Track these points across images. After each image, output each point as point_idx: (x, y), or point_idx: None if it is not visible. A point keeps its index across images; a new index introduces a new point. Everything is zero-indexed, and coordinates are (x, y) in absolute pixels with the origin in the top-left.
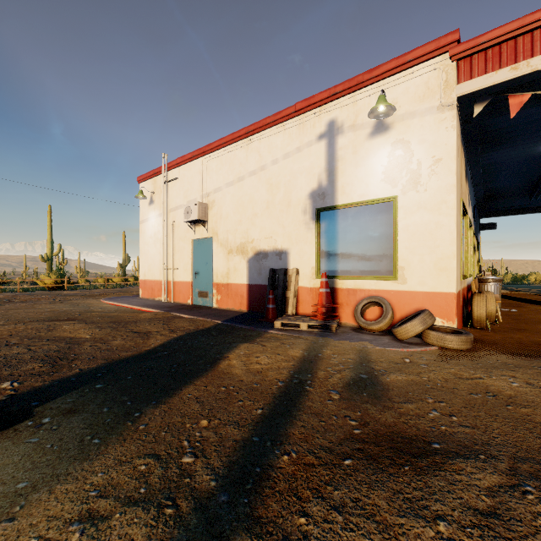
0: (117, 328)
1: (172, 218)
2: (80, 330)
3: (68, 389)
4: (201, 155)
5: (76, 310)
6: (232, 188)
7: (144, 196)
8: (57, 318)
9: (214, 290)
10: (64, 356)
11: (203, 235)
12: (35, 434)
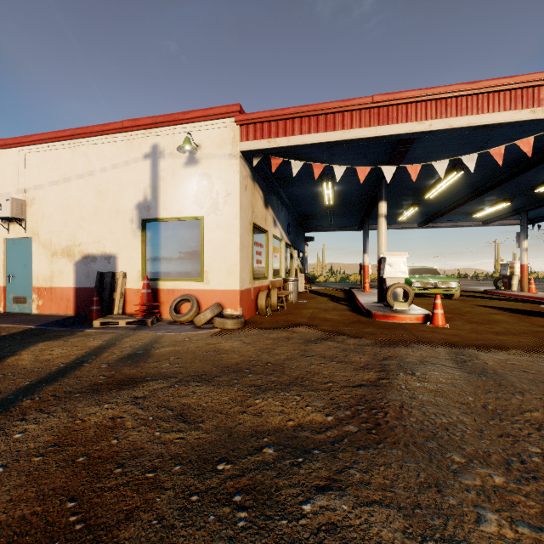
0: None
1: None
2: None
3: None
4: (17, 146)
5: None
6: (56, 187)
7: None
8: None
9: (34, 295)
10: None
11: (19, 234)
12: None
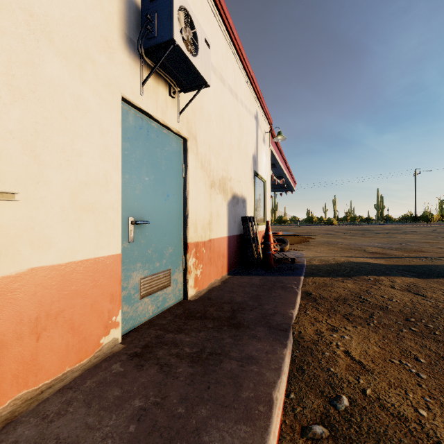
0: None
1: None
2: None
3: None
4: None
5: None
6: (215, 77)
7: None
8: None
9: (192, 259)
10: None
11: (168, 116)
12: None
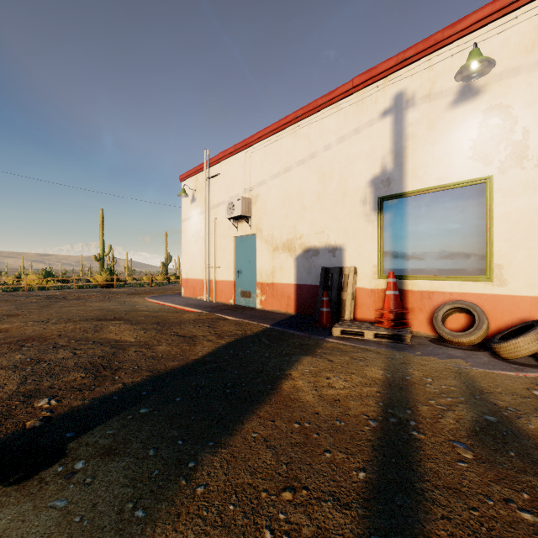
0: (162, 330)
1: (213, 215)
2: (126, 331)
3: (109, 413)
4: (244, 148)
5: (122, 309)
6: (277, 180)
7: (187, 194)
8: (105, 317)
9: (258, 290)
10: (108, 364)
11: (246, 232)
12: (64, 490)
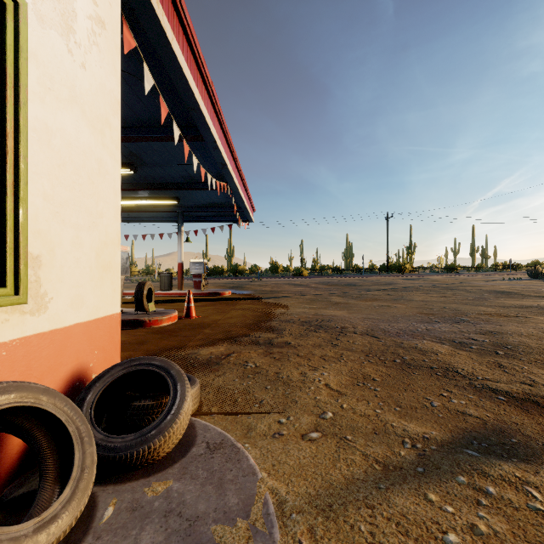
0: None
1: None
2: None
3: None
4: None
5: None
6: None
7: None
8: None
9: None
10: None
11: None
12: None
